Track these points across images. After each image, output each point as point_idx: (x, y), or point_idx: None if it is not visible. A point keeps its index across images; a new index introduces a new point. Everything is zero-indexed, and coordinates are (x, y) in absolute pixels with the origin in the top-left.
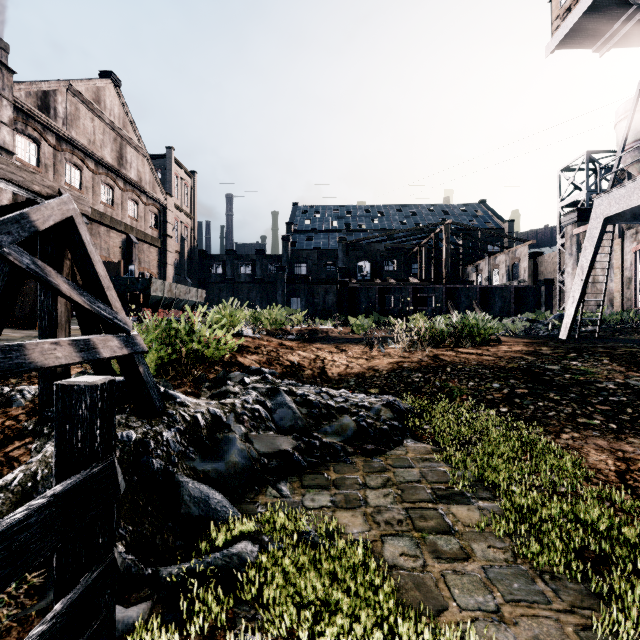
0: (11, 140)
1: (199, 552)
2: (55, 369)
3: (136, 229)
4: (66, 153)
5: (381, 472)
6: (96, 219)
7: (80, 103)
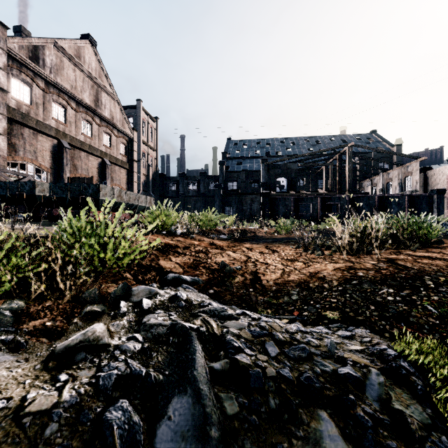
0: (5, 81)
1: None
2: None
3: (109, 155)
4: (53, 95)
5: None
6: (77, 146)
7: (64, 57)
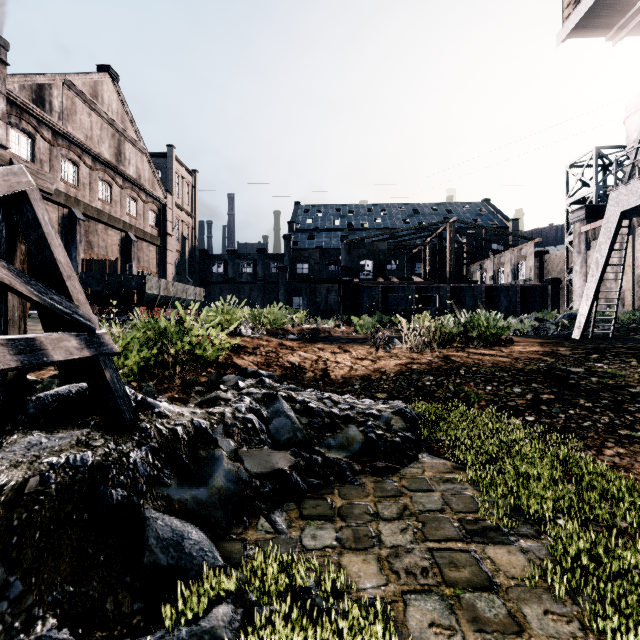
0: (4, 134)
1: (163, 619)
2: (5, 374)
3: (135, 227)
4: (62, 148)
5: (395, 497)
6: (93, 216)
7: (77, 97)
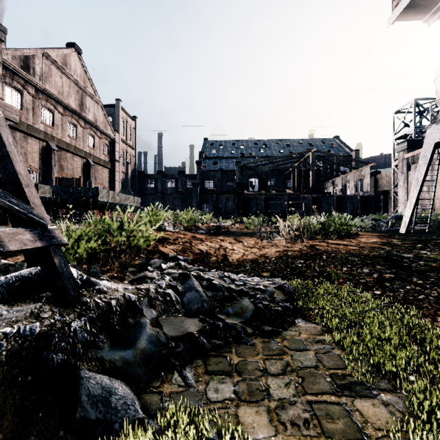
0: (1, 90)
1: None
2: None
3: (93, 155)
4: (42, 100)
5: (279, 355)
6: (64, 148)
7: (52, 65)
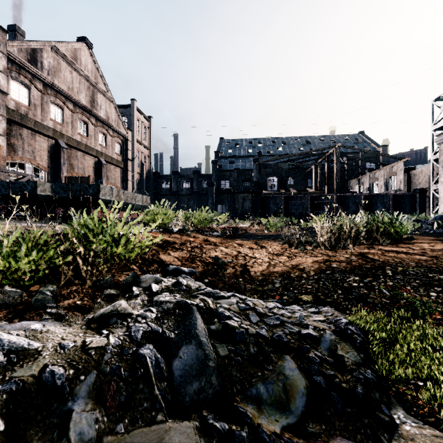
0: (5, 83)
1: None
2: None
3: (105, 154)
4: (51, 96)
5: None
6: (74, 146)
7: (61, 59)
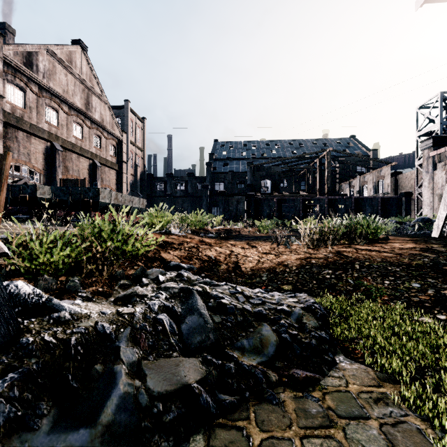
0: (2, 87)
1: None
2: None
3: (99, 156)
4: (46, 99)
5: (324, 429)
6: (69, 148)
7: (56, 62)
